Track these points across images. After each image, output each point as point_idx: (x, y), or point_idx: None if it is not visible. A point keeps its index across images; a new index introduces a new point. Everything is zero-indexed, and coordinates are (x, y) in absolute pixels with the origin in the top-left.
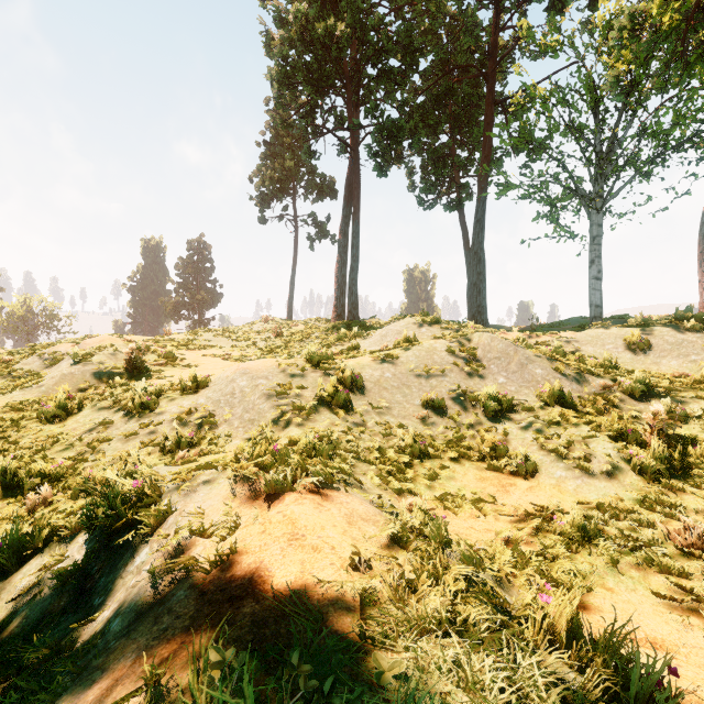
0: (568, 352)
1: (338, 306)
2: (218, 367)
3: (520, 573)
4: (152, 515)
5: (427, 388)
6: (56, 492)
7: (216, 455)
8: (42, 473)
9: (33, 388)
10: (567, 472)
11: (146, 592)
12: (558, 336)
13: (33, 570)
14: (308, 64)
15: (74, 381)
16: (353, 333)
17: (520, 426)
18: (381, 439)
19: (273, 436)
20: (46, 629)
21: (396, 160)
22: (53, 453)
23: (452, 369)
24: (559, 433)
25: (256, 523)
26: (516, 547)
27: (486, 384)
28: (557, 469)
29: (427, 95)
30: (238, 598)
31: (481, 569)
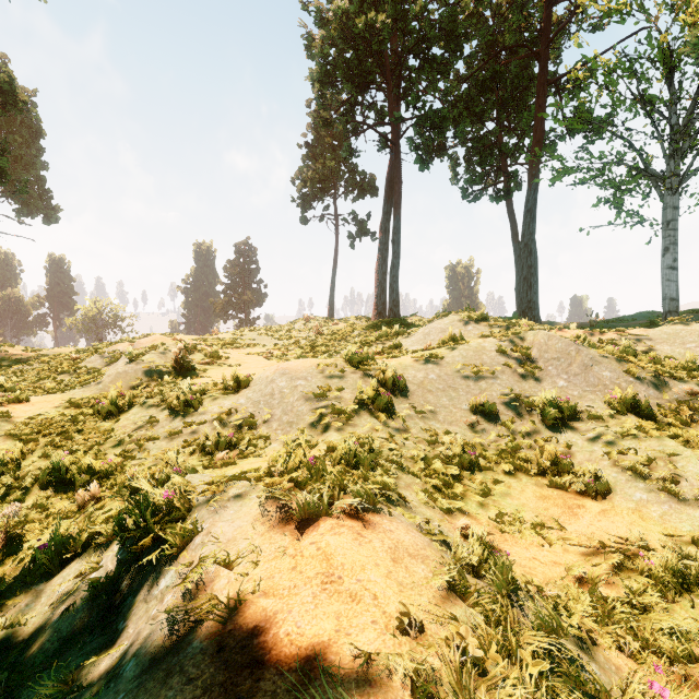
0: (639, 352)
1: (378, 304)
2: (260, 366)
3: (604, 627)
4: (179, 532)
5: (475, 391)
6: (104, 489)
7: (253, 459)
8: (92, 470)
9: (92, 386)
10: (648, 494)
11: (164, 630)
12: (625, 333)
13: (72, 575)
14: (348, 61)
15: (127, 379)
16: (394, 332)
17: (586, 436)
18: (425, 447)
19: (311, 440)
20: (72, 649)
21: (439, 152)
22: (104, 450)
23: (504, 370)
24: (636, 447)
25: (287, 555)
26: (594, 590)
27: (544, 387)
28: (635, 490)
29: (472, 81)
30: (259, 664)
31: (562, 633)
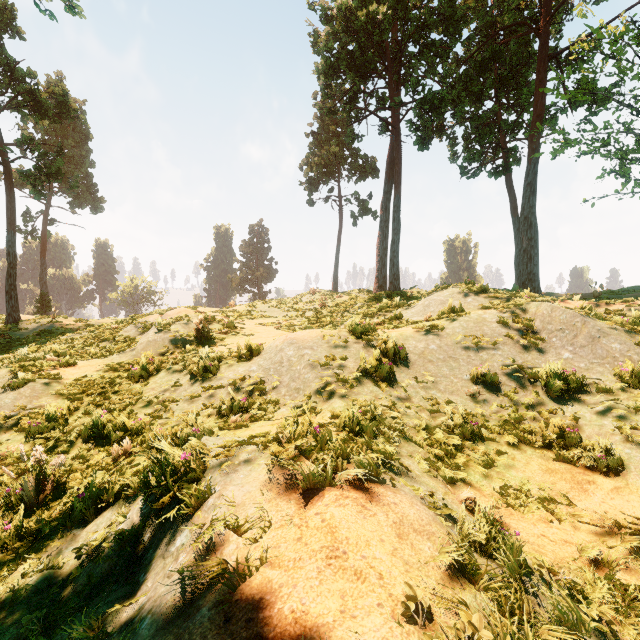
0: None
1: (379, 277)
2: (270, 336)
3: (626, 619)
4: (194, 493)
5: (476, 362)
6: (135, 445)
7: (264, 423)
8: (125, 427)
9: (127, 352)
10: None
11: (177, 591)
12: (634, 304)
13: (104, 523)
14: (351, 52)
15: (156, 346)
16: (395, 304)
17: (595, 410)
18: (427, 415)
19: (317, 406)
20: (100, 595)
21: (437, 132)
22: (136, 409)
23: (505, 341)
24: None
25: (292, 524)
26: (612, 575)
27: (547, 359)
28: None
29: (470, 62)
30: None
31: (584, 630)
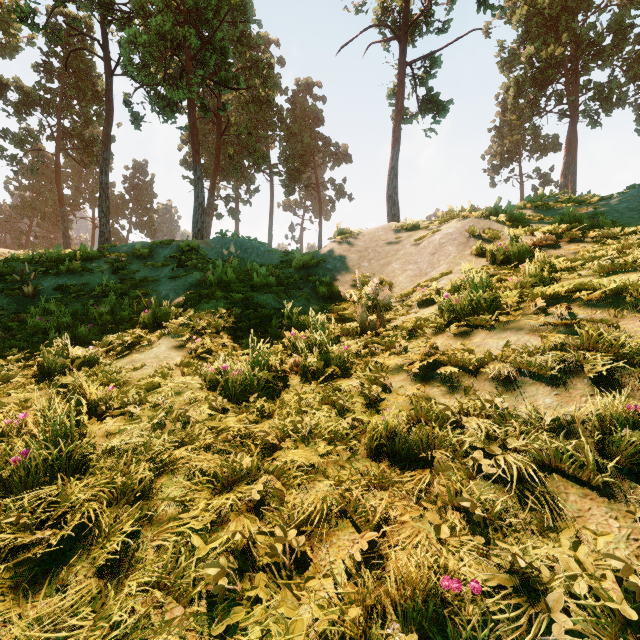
0: None
1: None
2: None
3: None
4: None
5: None
6: None
7: None
8: None
9: None
10: None
11: None
12: None
13: None
14: (533, 76)
15: None
16: None
17: None
18: None
19: None
20: None
21: (617, 105)
22: None
23: None
24: None
25: None
26: None
27: None
28: None
29: None
30: None
31: None
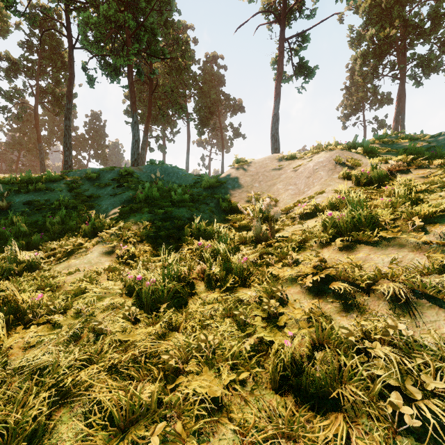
0: None
1: None
2: None
3: None
4: None
5: None
6: None
7: None
8: None
9: None
10: None
11: None
12: None
13: None
14: (374, 50)
15: None
16: None
17: None
18: None
19: None
20: None
21: (433, 71)
22: None
23: None
24: None
25: None
26: None
27: None
28: None
29: None
30: None
31: None
